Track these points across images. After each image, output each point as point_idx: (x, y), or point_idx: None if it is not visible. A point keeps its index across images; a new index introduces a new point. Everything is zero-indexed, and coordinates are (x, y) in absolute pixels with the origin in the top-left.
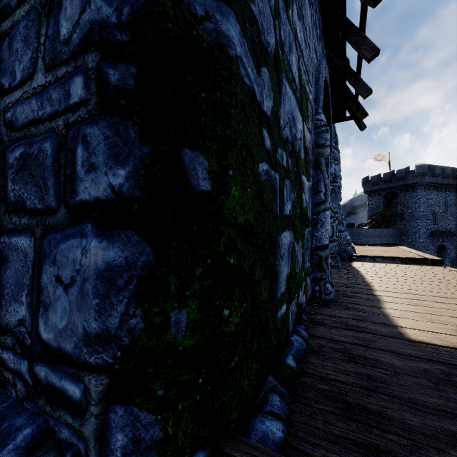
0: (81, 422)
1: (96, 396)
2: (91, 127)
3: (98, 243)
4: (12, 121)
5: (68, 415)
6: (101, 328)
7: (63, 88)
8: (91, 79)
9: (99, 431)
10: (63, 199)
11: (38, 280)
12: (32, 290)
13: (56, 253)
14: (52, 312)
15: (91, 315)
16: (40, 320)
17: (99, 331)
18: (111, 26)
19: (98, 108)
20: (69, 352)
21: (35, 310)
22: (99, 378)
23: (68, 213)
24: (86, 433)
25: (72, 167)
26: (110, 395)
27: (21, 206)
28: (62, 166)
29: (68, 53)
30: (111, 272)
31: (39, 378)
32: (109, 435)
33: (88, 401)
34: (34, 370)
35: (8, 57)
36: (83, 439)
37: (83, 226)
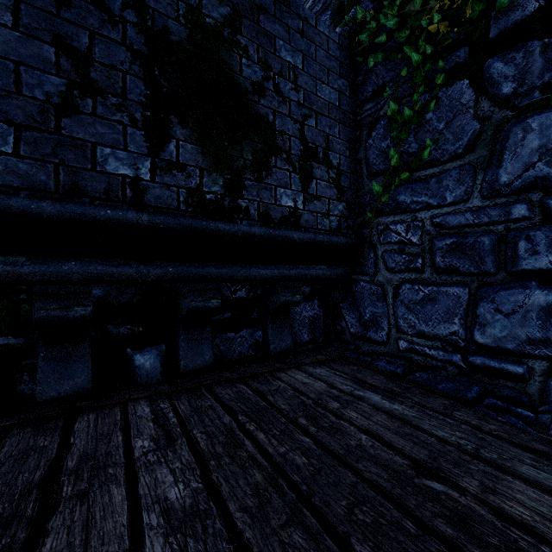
0: (523, 385)
1: (539, 372)
2: (534, 232)
3: (540, 292)
4: (441, 223)
5: (508, 382)
6: (542, 336)
7: (503, 210)
8: (535, 207)
9: (541, 390)
10: (503, 268)
11: (473, 311)
12: (466, 316)
13: (495, 296)
14: (490, 328)
15: (534, 329)
16: (475, 332)
17: (541, 338)
18: (551, 178)
19: (540, 222)
20: (510, 349)
21: (469, 327)
22: (541, 362)
23: (509, 276)
24: (530, 390)
25: (513, 251)
26: (549, 372)
27: (452, 270)
28: (502, 250)
29: (508, 191)
30: (551, 307)
31: (475, 364)
32: (549, 393)
33: (532, 374)
34: (469, 359)
35: (436, 188)
36: (526, 394)
37: (526, 283)
